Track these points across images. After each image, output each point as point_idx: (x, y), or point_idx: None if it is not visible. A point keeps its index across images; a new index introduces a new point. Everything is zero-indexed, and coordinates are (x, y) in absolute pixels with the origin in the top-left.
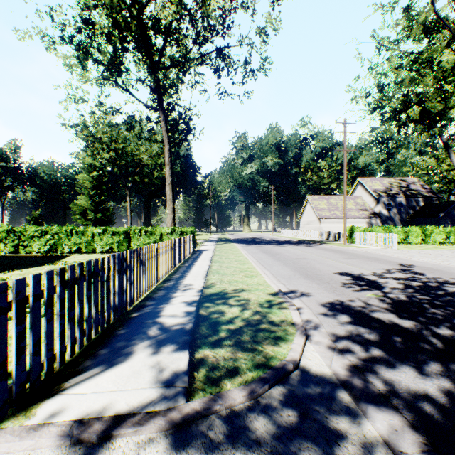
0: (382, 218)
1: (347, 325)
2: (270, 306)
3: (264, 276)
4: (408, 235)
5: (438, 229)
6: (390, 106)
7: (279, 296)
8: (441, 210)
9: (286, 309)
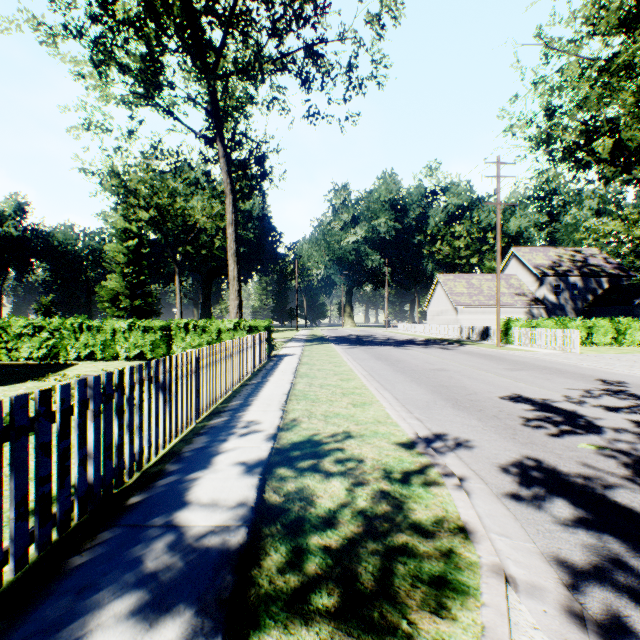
0: (547, 307)
1: (578, 532)
2: (406, 478)
3: (385, 404)
4: (592, 332)
5: (637, 323)
6: (563, 140)
7: (418, 449)
8: (635, 295)
9: (439, 486)
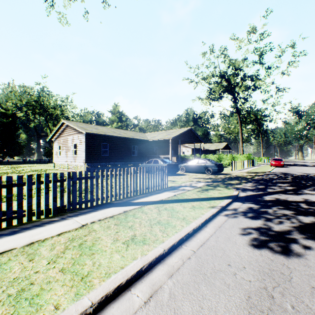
0: None
1: None
2: None
3: None
4: None
5: None
6: None
7: None
8: None
9: None
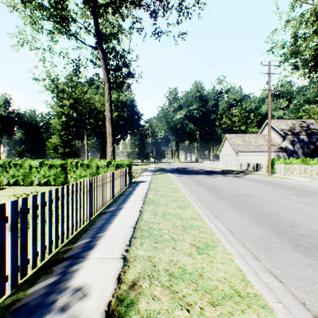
0: (287, 152)
1: None
2: None
3: (228, 246)
4: None
5: None
6: (303, 55)
7: None
8: None
9: None
